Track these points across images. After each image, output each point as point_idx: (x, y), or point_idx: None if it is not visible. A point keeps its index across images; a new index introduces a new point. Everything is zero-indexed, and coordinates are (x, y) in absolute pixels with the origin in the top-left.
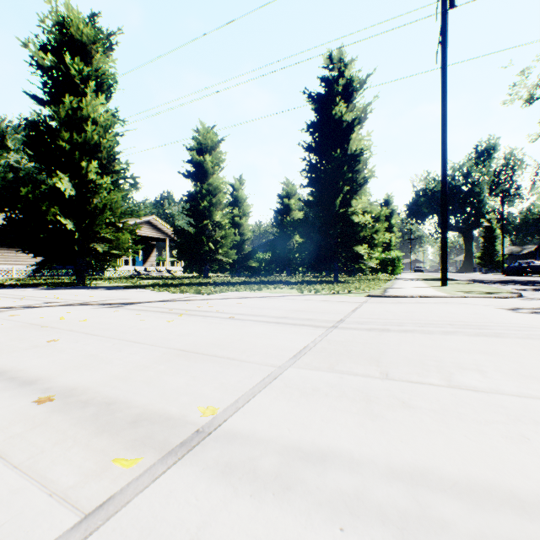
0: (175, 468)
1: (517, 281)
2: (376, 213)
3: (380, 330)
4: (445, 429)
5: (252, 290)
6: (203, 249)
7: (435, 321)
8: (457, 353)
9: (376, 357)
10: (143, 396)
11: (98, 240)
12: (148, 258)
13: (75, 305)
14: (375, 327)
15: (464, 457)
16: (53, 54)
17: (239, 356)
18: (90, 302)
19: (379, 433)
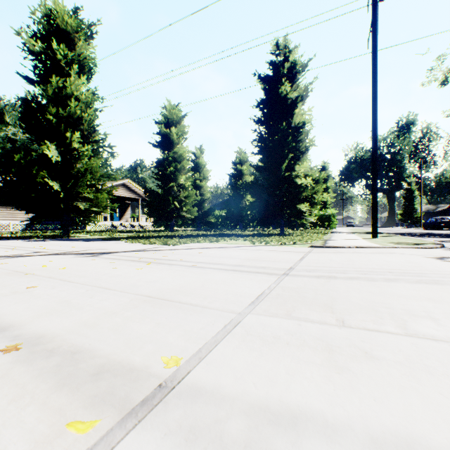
0: (135, 434)
1: (435, 234)
2: (316, 177)
3: (327, 277)
4: (418, 385)
5: (211, 242)
6: (170, 207)
7: (376, 269)
8: (405, 300)
9: (329, 303)
10: (108, 345)
11: (80, 199)
12: (124, 215)
13: (58, 255)
14: (322, 275)
15: (449, 422)
16: (42, 41)
17: (201, 302)
18: (71, 252)
19: (348, 389)
